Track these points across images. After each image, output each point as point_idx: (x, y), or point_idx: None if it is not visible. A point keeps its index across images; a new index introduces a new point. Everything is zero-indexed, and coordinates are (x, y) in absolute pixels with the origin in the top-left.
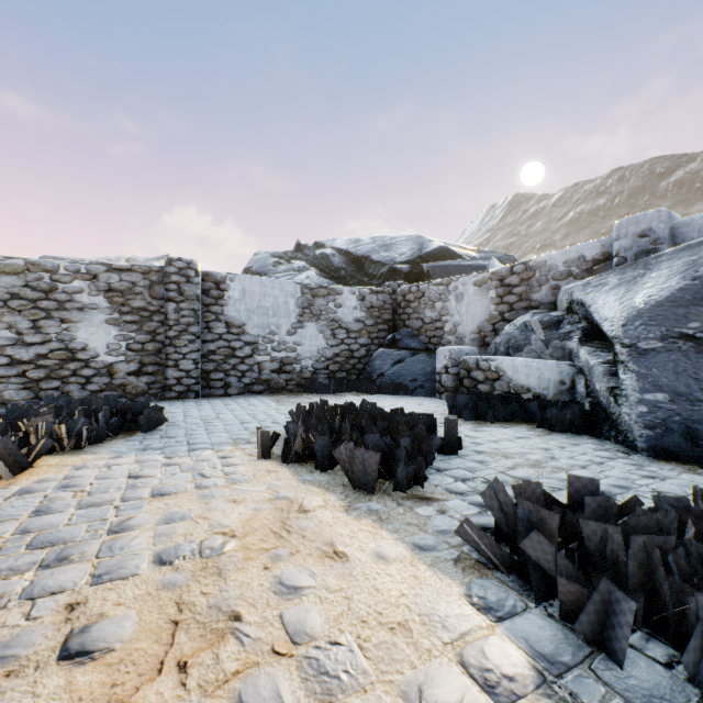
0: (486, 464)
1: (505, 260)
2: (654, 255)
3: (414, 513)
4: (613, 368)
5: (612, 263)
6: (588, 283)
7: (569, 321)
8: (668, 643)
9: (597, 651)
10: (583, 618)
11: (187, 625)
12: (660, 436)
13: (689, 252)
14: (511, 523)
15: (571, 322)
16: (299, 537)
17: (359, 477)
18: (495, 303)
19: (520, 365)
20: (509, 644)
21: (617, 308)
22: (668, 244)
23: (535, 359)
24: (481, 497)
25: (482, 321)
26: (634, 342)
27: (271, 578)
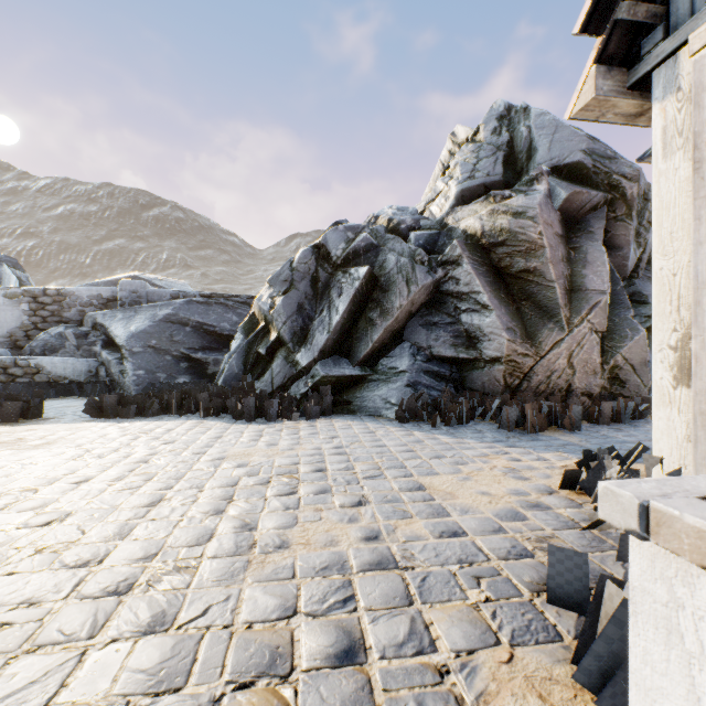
0: (65, 409)
1: (8, 262)
2: (140, 306)
3: (51, 421)
4: (122, 361)
5: (119, 303)
6: (106, 314)
7: (95, 334)
8: (143, 416)
9: (129, 420)
10: (126, 413)
11: (6, 442)
12: (142, 388)
13: (153, 309)
14: (99, 408)
15: (96, 335)
16: (6, 432)
17: (7, 417)
18: (29, 315)
19: (59, 362)
20: (109, 423)
21: (124, 331)
22: (146, 300)
23: (71, 358)
24: (85, 405)
25: (15, 328)
26: (132, 348)
27: (17, 435)
